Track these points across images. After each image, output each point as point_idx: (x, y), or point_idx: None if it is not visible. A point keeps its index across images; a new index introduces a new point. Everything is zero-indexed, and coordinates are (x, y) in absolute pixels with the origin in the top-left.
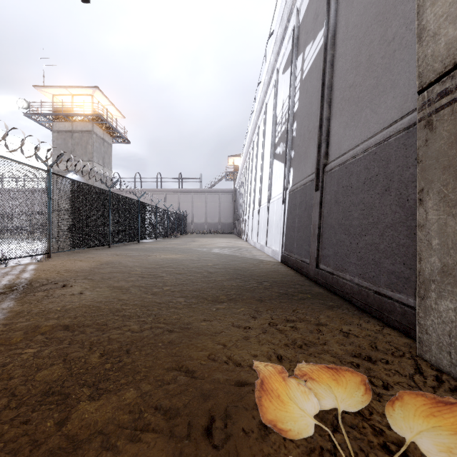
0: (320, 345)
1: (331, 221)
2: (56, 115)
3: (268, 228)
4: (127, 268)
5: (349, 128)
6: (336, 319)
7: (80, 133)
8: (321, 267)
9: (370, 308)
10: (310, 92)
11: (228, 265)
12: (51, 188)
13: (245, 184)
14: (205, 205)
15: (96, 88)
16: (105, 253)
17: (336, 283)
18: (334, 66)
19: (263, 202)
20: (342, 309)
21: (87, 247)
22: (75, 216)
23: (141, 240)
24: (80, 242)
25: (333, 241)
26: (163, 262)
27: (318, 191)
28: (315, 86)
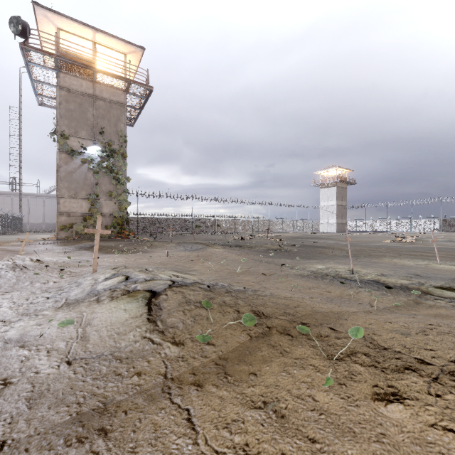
0: None
1: None
2: None
3: None
4: (5, 240)
5: None
6: None
7: None
8: None
9: None
10: None
11: None
12: None
13: None
14: (43, 208)
15: None
16: None
17: None
18: None
19: None
20: None
21: None
22: None
23: None
24: None
25: None
26: None
27: None
28: None
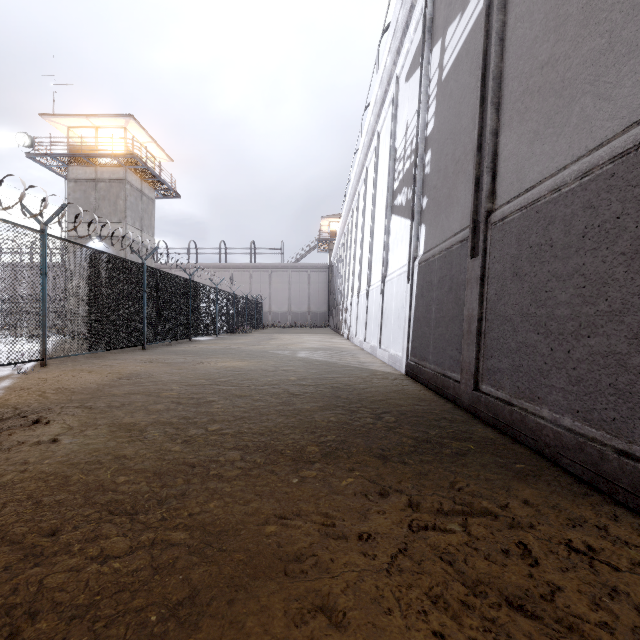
0: (544, 604)
1: (505, 308)
2: (71, 156)
3: (382, 320)
4: (158, 385)
5: (542, 141)
6: (547, 511)
7: (107, 183)
8: (484, 389)
9: (609, 483)
10: (456, 97)
11: (322, 381)
12: (46, 259)
13: (346, 256)
14: (288, 287)
15: (129, 117)
16: (133, 359)
17: (520, 423)
18: (506, 40)
19: (374, 281)
20: (546, 481)
21: (107, 349)
22: (87, 302)
23: (194, 337)
24: (96, 341)
25: (509, 345)
26: (218, 374)
27: (476, 258)
28: (466, 85)
